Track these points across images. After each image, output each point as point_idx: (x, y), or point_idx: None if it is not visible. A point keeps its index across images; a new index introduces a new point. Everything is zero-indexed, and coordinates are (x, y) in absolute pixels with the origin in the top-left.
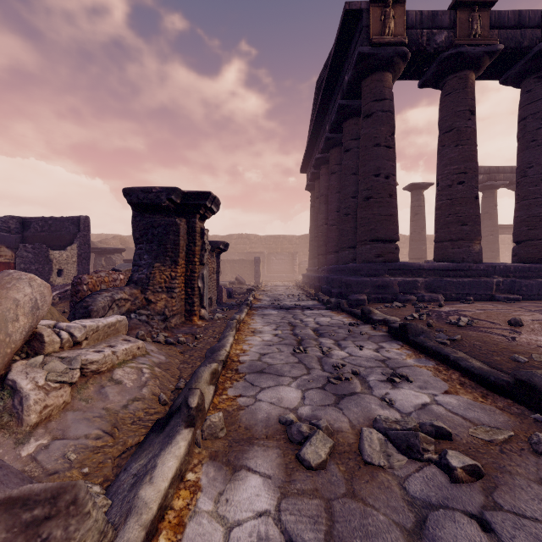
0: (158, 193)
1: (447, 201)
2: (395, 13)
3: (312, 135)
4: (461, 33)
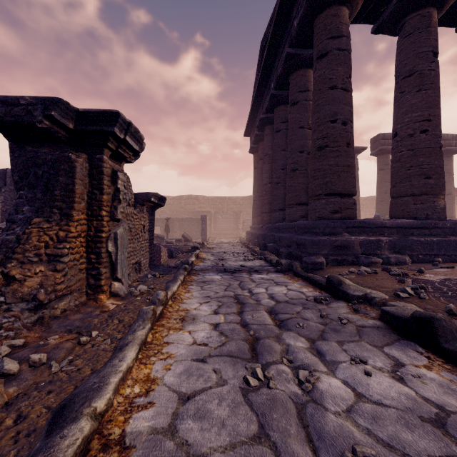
0: (29, 106)
1: (408, 151)
2: None
3: (256, 96)
4: None
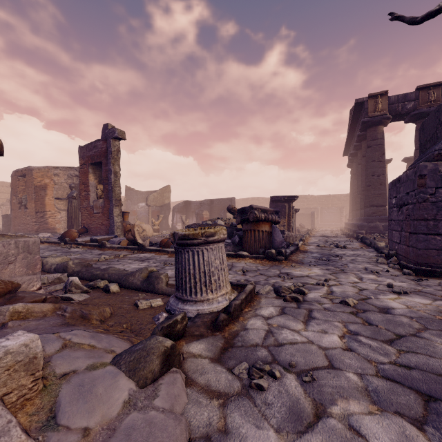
0: (281, 197)
1: None
2: (382, 100)
3: (347, 140)
4: (422, 102)
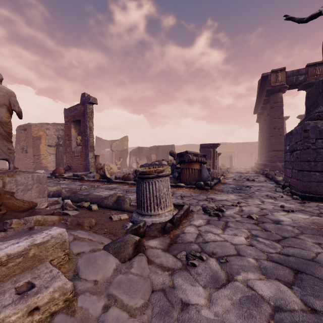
0: (207, 144)
1: None
2: (281, 74)
3: (256, 102)
4: (310, 75)
